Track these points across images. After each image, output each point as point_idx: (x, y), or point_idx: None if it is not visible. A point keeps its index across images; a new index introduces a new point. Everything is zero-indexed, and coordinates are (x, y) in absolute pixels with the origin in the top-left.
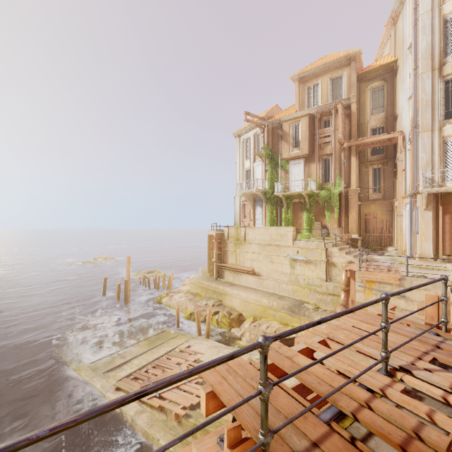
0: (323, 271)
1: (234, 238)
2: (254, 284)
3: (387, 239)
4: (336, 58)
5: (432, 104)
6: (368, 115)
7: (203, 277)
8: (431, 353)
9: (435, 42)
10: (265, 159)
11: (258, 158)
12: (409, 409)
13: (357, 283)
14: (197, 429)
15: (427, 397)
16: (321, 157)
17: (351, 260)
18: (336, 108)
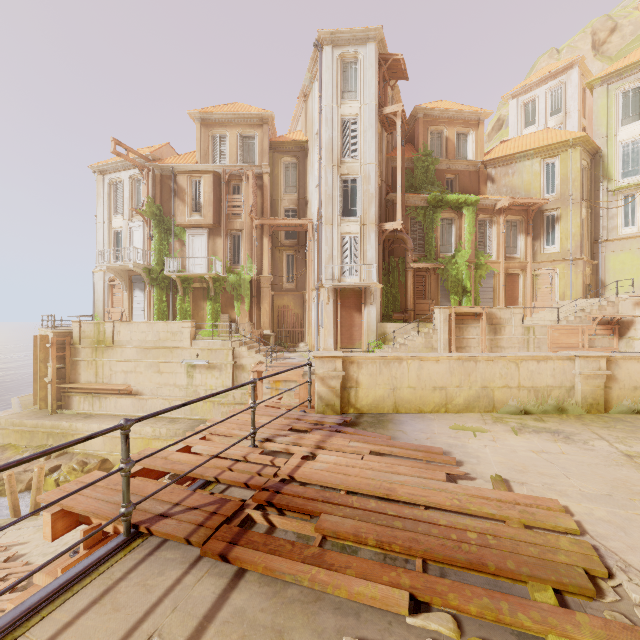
0: (229, 377)
1: (92, 340)
2: (130, 409)
3: (299, 334)
4: (247, 112)
5: (333, 199)
6: (282, 192)
7: (24, 414)
8: (292, 424)
9: (335, 138)
10: (150, 220)
11: (138, 216)
12: (261, 462)
13: (265, 385)
14: (52, 503)
15: (279, 454)
16: (230, 232)
17: (261, 360)
18: (247, 174)
